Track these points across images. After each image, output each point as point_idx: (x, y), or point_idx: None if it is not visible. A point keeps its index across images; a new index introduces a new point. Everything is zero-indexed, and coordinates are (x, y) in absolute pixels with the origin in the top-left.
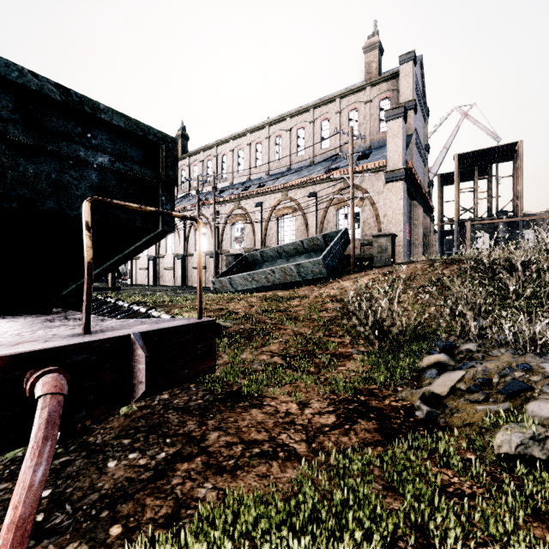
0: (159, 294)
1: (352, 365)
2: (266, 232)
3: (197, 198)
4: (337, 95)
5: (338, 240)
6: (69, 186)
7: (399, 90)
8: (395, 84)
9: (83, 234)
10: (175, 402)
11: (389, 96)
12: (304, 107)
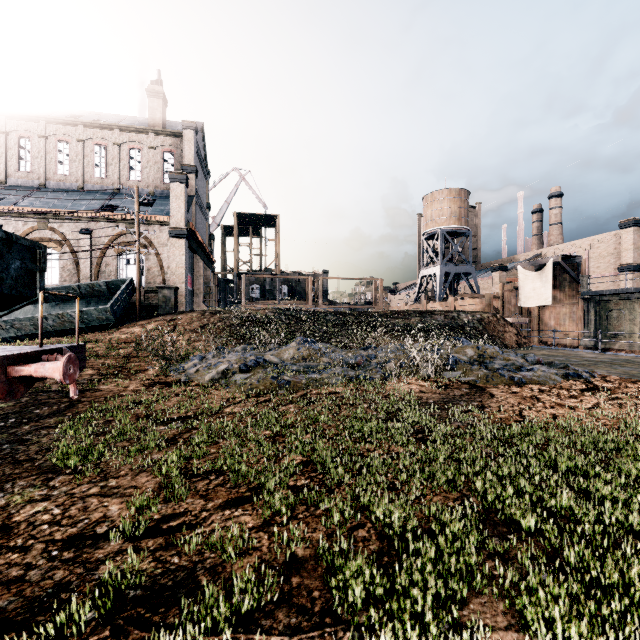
0: None
1: (149, 373)
2: None
3: None
4: (116, 125)
5: (125, 289)
6: (4, 279)
7: (182, 150)
8: (179, 143)
9: (40, 306)
10: (40, 398)
11: (173, 151)
12: (70, 119)
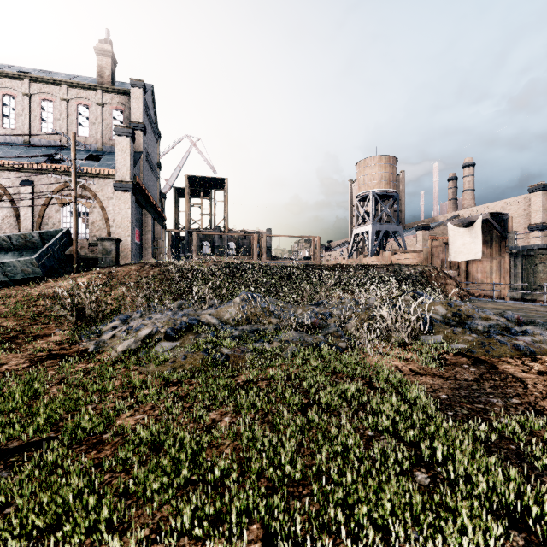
0: None
1: (52, 339)
2: None
3: None
4: (63, 81)
5: (58, 240)
6: None
7: (131, 108)
8: (128, 101)
9: None
10: None
11: (121, 109)
12: (15, 73)
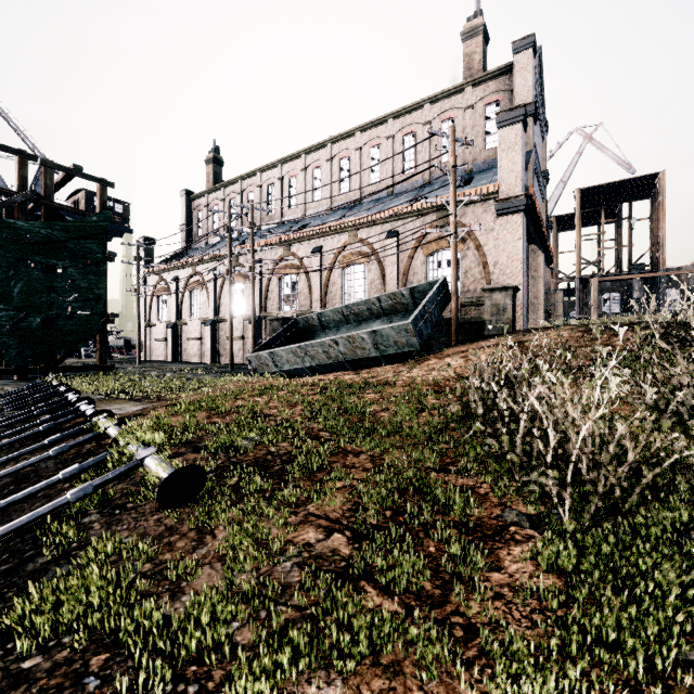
0: (168, 376)
1: (519, 566)
2: (327, 287)
3: (228, 238)
4: (425, 99)
5: (434, 295)
6: None
7: (512, 90)
8: (507, 82)
9: None
10: None
11: (497, 99)
12: (380, 117)
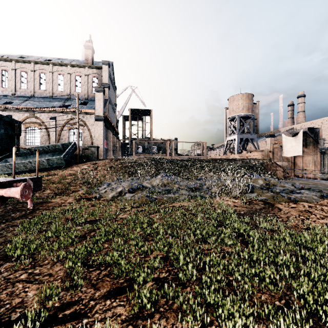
0: None
1: (80, 192)
2: None
3: None
4: (68, 64)
5: (71, 147)
6: None
7: (102, 76)
8: (100, 72)
9: (13, 155)
10: (18, 207)
11: (97, 76)
12: (46, 61)
